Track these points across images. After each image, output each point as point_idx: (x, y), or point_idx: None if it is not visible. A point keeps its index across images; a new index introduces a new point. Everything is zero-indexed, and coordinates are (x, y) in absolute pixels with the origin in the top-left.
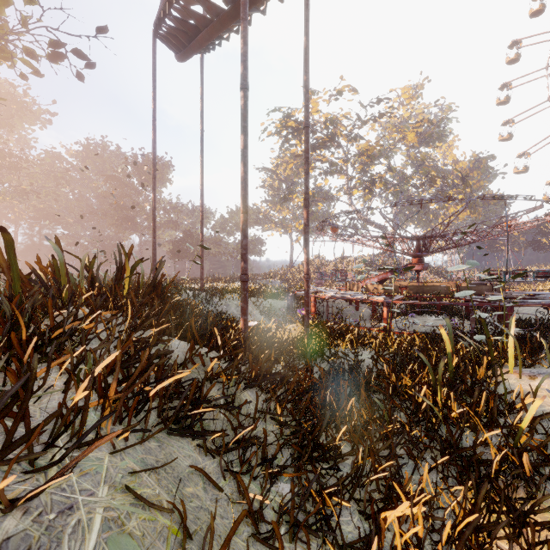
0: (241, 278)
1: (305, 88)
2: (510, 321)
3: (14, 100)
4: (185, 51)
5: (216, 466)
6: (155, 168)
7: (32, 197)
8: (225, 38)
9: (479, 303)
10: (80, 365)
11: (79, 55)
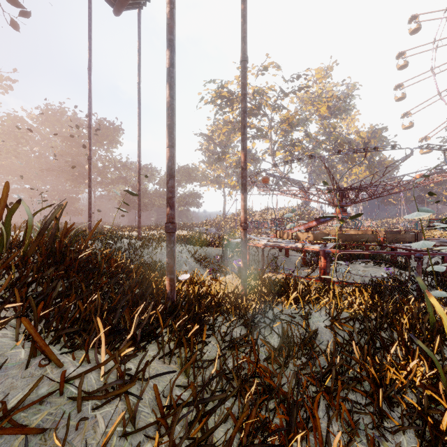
0: (167, 227)
1: (242, 17)
2: None
3: None
4: None
5: None
6: (90, 118)
7: None
8: None
9: (418, 252)
10: None
11: (12, 2)
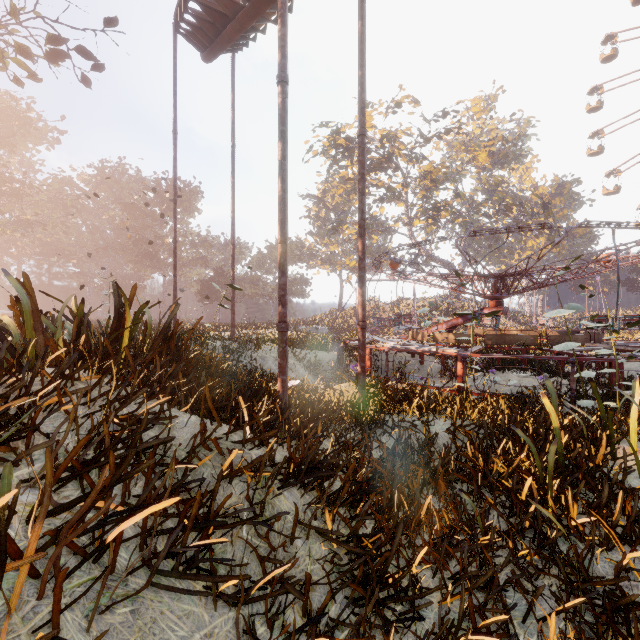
0: (279, 326)
1: (360, 85)
2: (633, 384)
3: (15, 115)
4: (211, 47)
5: (232, 626)
6: (175, 191)
7: (37, 229)
8: (261, 30)
9: (579, 358)
10: (20, 468)
11: (84, 54)
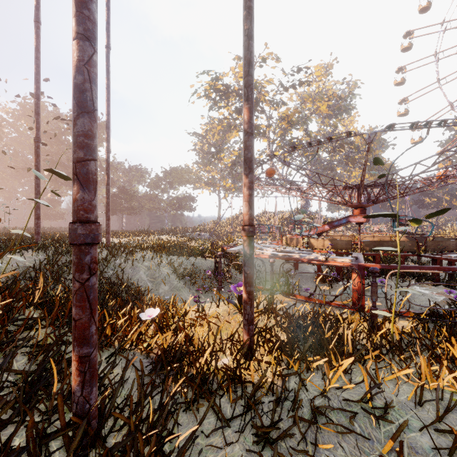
0: (70, 231)
1: None
2: None
3: None
4: None
5: None
6: (38, 85)
7: None
8: None
9: None
10: None
11: None
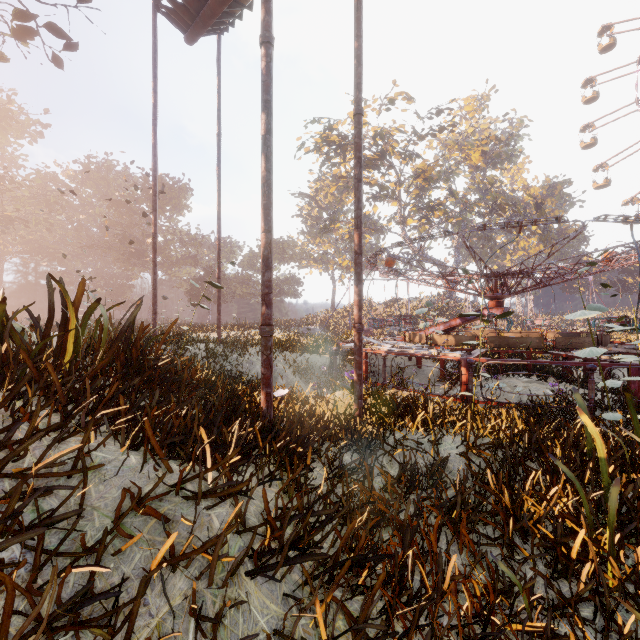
0: (262, 330)
1: (356, 58)
2: None
3: None
4: (194, 24)
5: None
6: (155, 182)
7: (19, 226)
8: (247, 6)
9: (594, 363)
10: None
11: (55, 32)
